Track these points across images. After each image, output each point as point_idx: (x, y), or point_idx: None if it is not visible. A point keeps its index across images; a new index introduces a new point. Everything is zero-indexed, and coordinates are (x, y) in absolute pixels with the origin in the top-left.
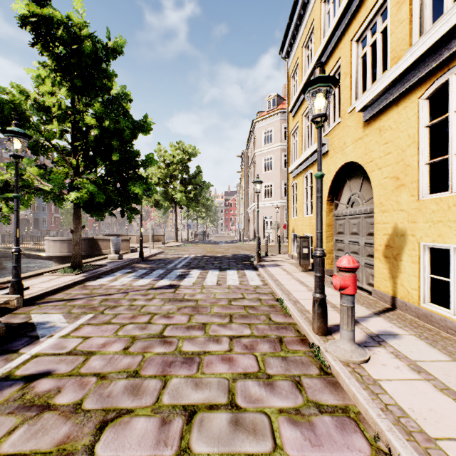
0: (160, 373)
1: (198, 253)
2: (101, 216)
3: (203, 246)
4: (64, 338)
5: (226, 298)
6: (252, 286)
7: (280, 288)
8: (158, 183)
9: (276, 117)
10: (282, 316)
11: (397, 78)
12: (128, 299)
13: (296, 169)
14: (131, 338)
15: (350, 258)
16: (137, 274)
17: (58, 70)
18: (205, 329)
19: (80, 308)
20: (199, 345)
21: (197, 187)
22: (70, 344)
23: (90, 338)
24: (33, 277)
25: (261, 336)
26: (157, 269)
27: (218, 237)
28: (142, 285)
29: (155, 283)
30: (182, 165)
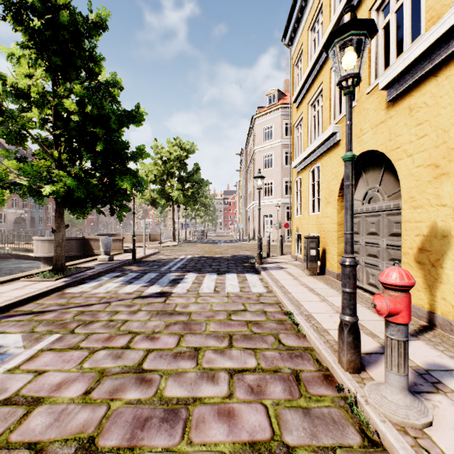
0: (127, 443)
1: (195, 253)
2: (83, 213)
3: (201, 245)
4: (9, 374)
5: (224, 310)
6: (255, 293)
7: (287, 298)
8: (154, 180)
9: (277, 112)
10: (294, 337)
11: (439, 39)
12: (108, 312)
13: (300, 163)
14: (99, 373)
15: (402, 272)
16: (125, 279)
17: (32, 46)
18: (197, 358)
19: (46, 325)
20: (187, 387)
21: (195, 185)
22: (14, 384)
23: (44, 373)
24: (7, 283)
25: (270, 370)
26: (149, 272)
27: (217, 236)
28: (129, 292)
29: (144, 290)
30: (180, 162)
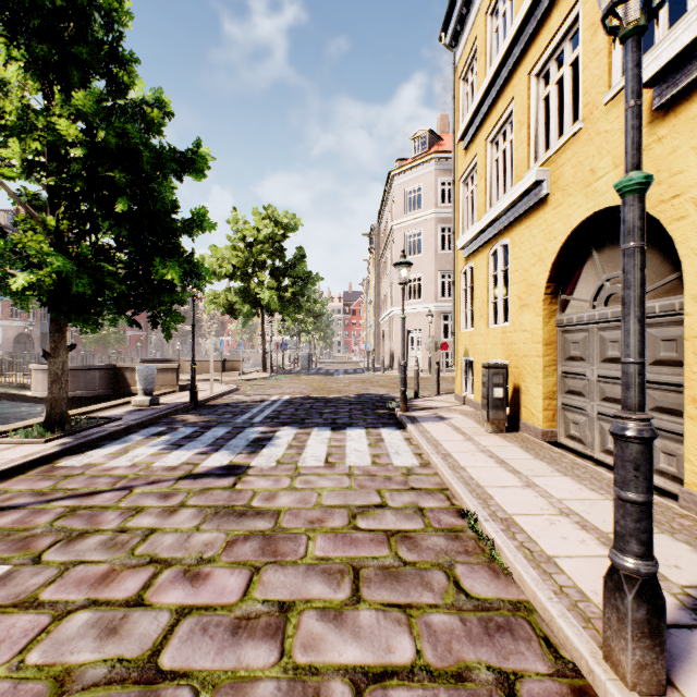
0: None
1: (297, 392)
2: (93, 324)
3: (307, 378)
4: None
5: (344, 505)
6: (399, 468)
7: (461, 480)
8: (233, 274)
9: (428, 166)
10: (487, 574)
11: None
12: (123, 510)
13: (472, 240)
14: (53, 683)
15: None
16: (172, 438)
17: None
18: (284, 634)
19: None
20: None
21: (298, 282)
22: None
23: None
24: None
25: (447, 674)
26: (214, 426)
27: (333, 363)
28: (172, 466)
29: (200, 462)
30: (274, 246)
